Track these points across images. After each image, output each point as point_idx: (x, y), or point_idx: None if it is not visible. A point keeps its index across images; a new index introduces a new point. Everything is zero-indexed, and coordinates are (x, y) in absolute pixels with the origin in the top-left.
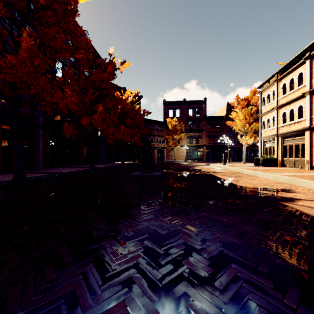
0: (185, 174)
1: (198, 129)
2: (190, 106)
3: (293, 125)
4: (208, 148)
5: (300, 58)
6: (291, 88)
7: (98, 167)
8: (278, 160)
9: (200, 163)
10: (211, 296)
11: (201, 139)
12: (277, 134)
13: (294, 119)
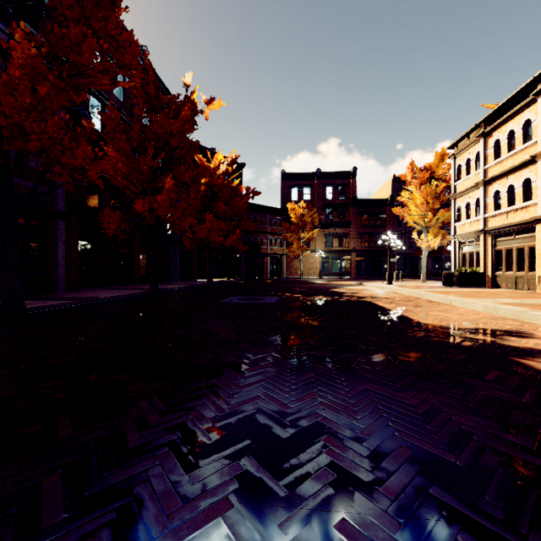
0: (321, 301)
1: (343, 221)
2: (328, 181)
3: (513, 213)
4: (360, 256)
5: (527, 94)
6: (510, 148)
7: (166, 288)
8: (486, 276)
9: (346, 281)
10: None
11: (347, 239)
12: (485, 229)
13: (515, 204)
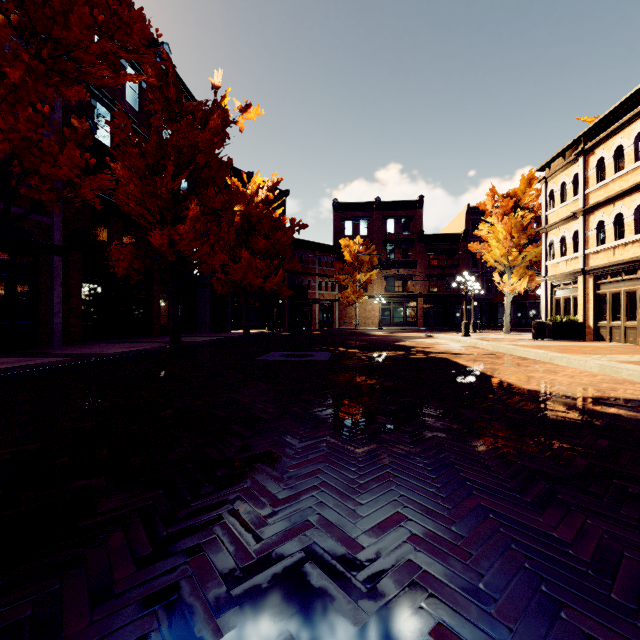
0: (385, 358)
1: (407, 261)
2: (389, 213)
3: (621, 248)
4: (428, 302)
5: (639, 99)
6: (618, 167)
7: (191, 342)
8: (586, 327)
9: (412, 333)
10: None
11: (412, 282)
12: (585, 269)
13: (623, 236)
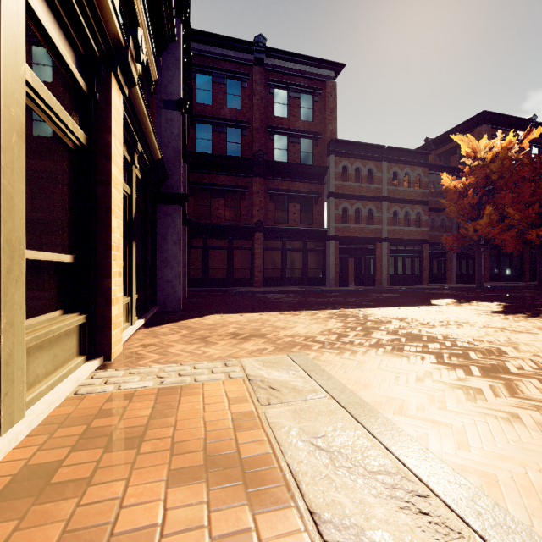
0: None
1: None
2: None
3: None
4: None
5: None
6: None
7: None
8: None
9: None
10: None
11: None
12: None
13: None
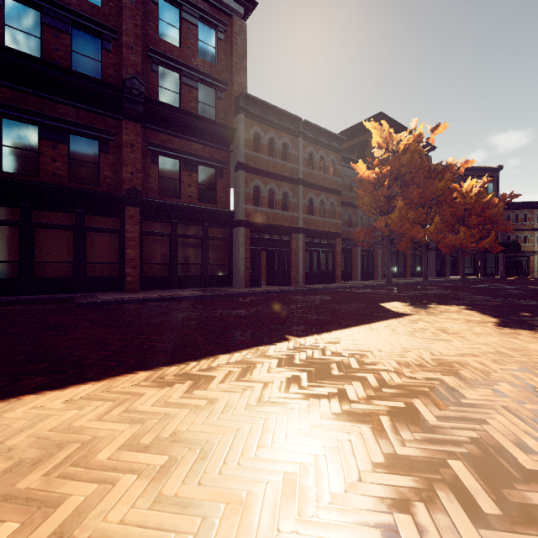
0: None
1: None
2: None
3: None
4: None
5: None
6: None
7: (432, 280)
8: None
9: None
10: (490, 300)
11: None
12: None
13: None
